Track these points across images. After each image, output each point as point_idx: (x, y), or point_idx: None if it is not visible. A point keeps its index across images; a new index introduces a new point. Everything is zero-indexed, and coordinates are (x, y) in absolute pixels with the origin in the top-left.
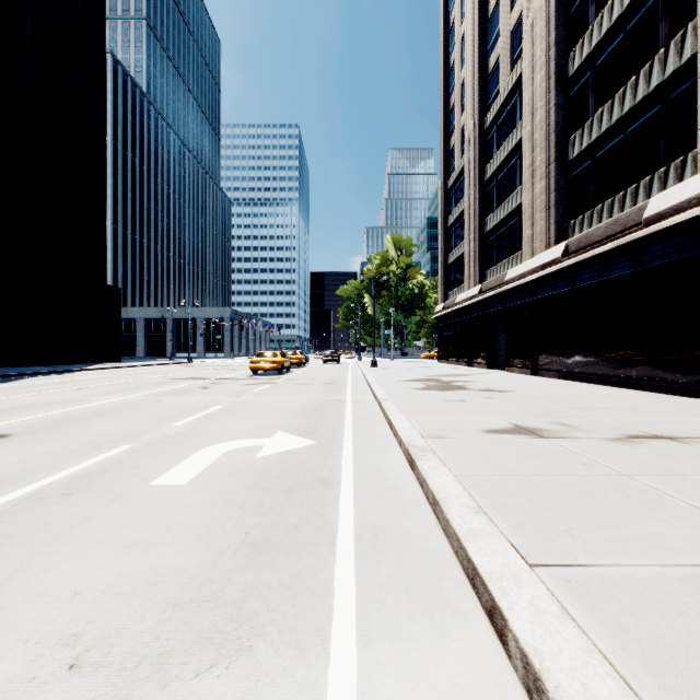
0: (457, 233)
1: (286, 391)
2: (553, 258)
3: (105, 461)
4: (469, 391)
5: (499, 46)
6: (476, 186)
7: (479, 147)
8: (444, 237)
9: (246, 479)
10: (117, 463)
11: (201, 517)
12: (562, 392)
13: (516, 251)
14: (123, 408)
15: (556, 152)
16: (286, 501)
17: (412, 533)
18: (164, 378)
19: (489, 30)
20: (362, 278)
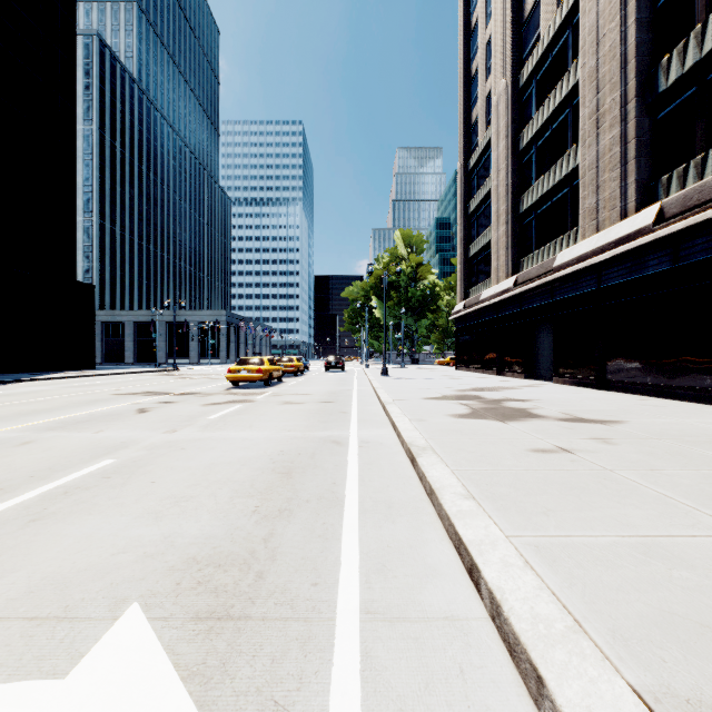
0: (481, 219)
1: (258, 417)
2: (639, 228)
3: None
4: (548, 420)
5: None
6: (508, 157)
7: (512, 109)
8: (464, 226)
9: None
10: None
11: None
12: (703, 423)
13: (566, 230)
14: None
15: (637, 85)
16: None
17: None
18: (109, 393)
19: None
20: (370, 269)
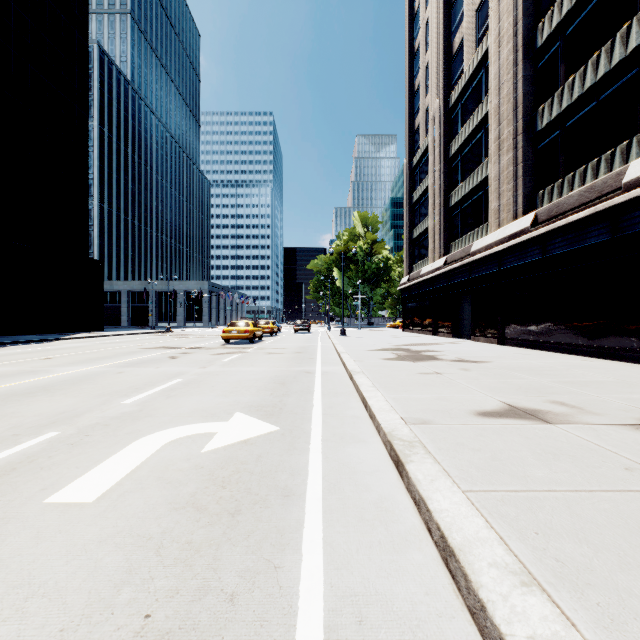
0: (422, 209)
1: (254, 361)
2: (522, 228)
3: (13, 456)
4: (442, 361)
5: (464, 26)
6: (441, 162)
7: (444, 124)
8: (409, 213)
9: (180, 490)
10: (25, 460)
11: (89, 574)
12: (538, 362)
13: (481, 223)
14: (77, 381)
15: (523, 123)
16: (225, 535)
17: (420, 616)
18: (137, 348)
19: (453, 12)
20: (331, 251)
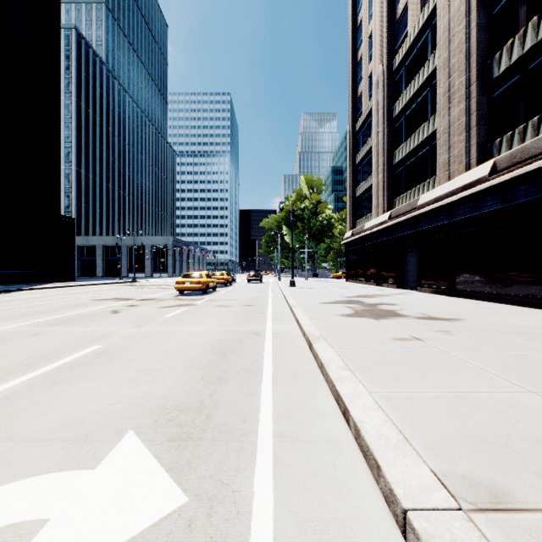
0: (364, 169)
1: (199, 316)
2: (478, 177)
3: None
4: (408, 318)
5: None
6: (384, 123)
7: (388, 87)
8: (352, 174)
9: None
10: None
11: None
12: (519, 320)
13: (427, 178)
14: None
15: (478, 72)
16: None
17: None
18: (89, 299)
19: None
20: (282, 206)
